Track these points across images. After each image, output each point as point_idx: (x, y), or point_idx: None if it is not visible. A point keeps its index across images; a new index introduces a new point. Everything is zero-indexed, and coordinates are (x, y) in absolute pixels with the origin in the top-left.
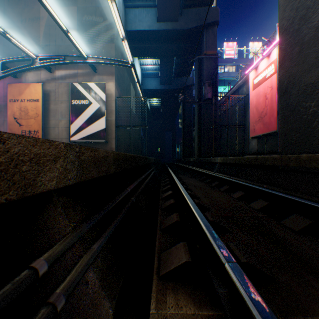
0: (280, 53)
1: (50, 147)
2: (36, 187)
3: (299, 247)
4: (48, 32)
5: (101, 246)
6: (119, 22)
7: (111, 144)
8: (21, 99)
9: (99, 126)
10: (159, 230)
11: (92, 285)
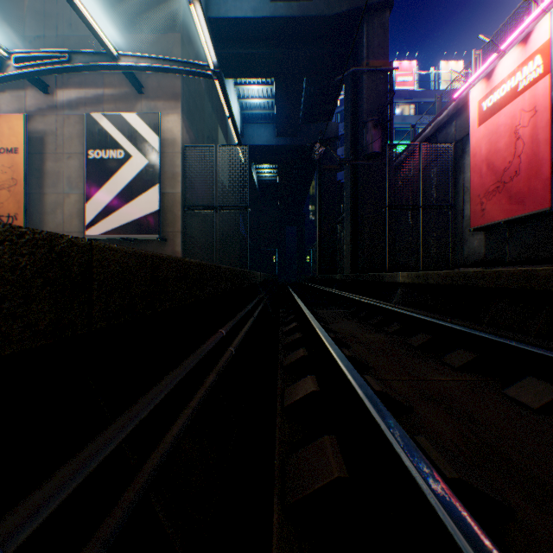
0: None
1: None
2: None
3: None
4: (41, 8)
5: None
6: None
7: (174, 245)
8: None
9: (146, 206)
10: None
11: None
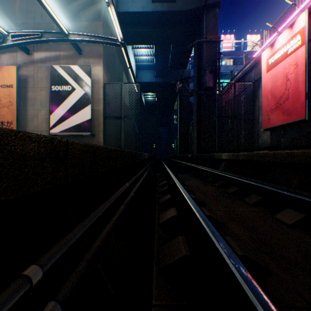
0: None
1: None
2: None
3: None
4: (26, 7)
5: None
6: None
7: (99, 138)
8: None
9: (84, 117)
10: None
11: None
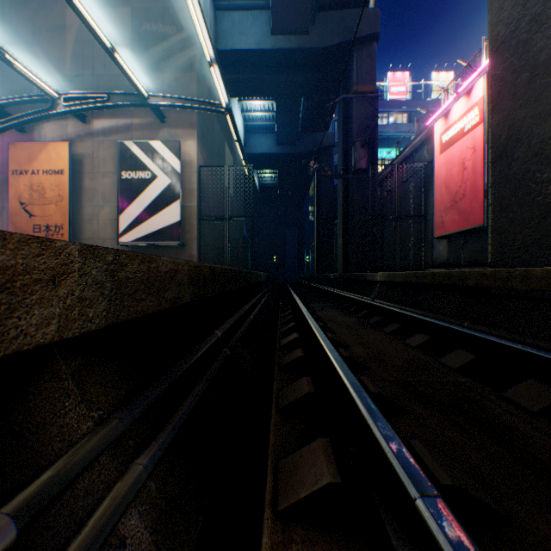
0: (494, 85)
1: (41, 253)
2: (2, 341)
3: (546, 446)
4: (80, 52)
5: (157, 457)
6: (205, 32)
7: (191, 249)
8: (32, 170)
9: (169, 218)
10: (276, 409)
11: (135, 545)
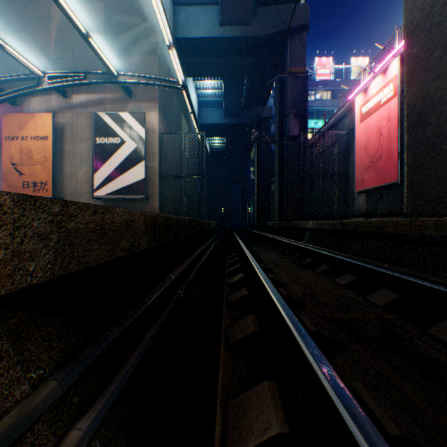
0: (409, 62)
1: None
2: None
3: None
4: (62, 38)
5: (101, 417)
6: (164, 20)
7: (154, 202)
8: (22, 136)
9: (136, 176)
10: (224, 346)
11: None
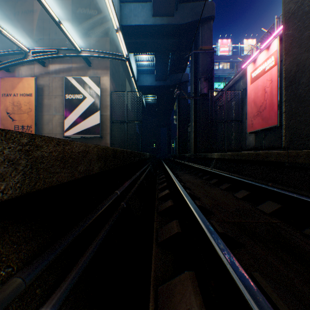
0: (287, 40)
1: None
2: None
3: None
4: (42, 25)
5: (58, 306)
6: (113, 11)
7: (106, 140)
8: (13, 93)
9: (93, 121)
10: (156, 243)
11: None
